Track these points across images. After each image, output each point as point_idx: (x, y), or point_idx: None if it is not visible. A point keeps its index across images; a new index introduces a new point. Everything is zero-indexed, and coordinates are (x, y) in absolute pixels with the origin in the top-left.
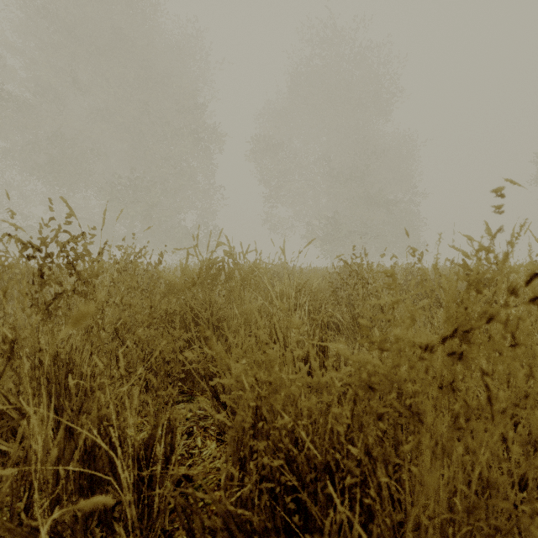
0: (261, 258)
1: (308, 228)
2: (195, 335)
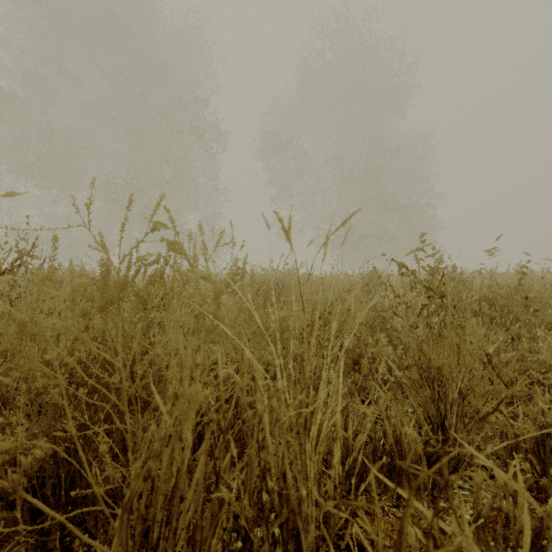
0: (246, 257)
1: (318, 232)
2: (102, 418)
